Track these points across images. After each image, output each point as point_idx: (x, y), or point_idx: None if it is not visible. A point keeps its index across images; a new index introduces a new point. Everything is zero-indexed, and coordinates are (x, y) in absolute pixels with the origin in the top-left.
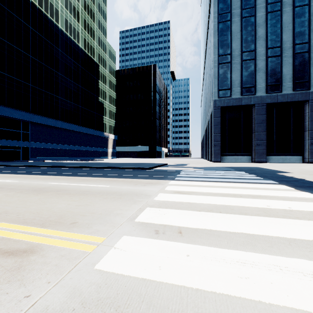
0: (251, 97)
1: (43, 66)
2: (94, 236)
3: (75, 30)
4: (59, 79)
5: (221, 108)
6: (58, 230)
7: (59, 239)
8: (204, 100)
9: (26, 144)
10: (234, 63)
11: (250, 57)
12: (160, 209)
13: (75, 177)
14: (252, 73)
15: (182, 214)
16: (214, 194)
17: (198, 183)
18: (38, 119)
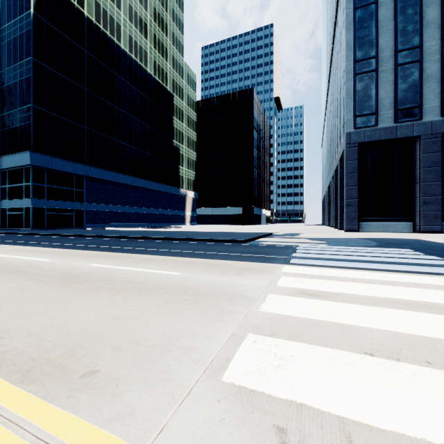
0: (413, 124)
1: (101, 101)
2: (116, 441)
3: (141, 49)
4: (122, 118)
5: (359, 146)
6: (48, 397)
7: (29, 443)
8: (328, 136)
9: (80, 205)
10: (382, 71)
11: (411, 59)
12: (277, 340)
13: (132, 255)
14: (414, 84)
15: (334, 364)
16: (382, 302)
17: (337, 273)
18: (95, 173)
